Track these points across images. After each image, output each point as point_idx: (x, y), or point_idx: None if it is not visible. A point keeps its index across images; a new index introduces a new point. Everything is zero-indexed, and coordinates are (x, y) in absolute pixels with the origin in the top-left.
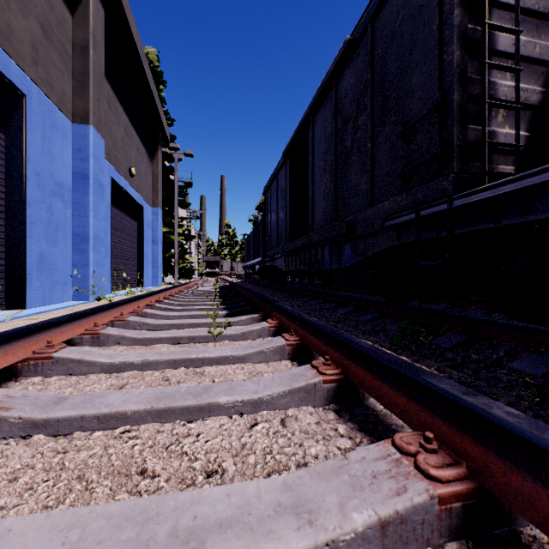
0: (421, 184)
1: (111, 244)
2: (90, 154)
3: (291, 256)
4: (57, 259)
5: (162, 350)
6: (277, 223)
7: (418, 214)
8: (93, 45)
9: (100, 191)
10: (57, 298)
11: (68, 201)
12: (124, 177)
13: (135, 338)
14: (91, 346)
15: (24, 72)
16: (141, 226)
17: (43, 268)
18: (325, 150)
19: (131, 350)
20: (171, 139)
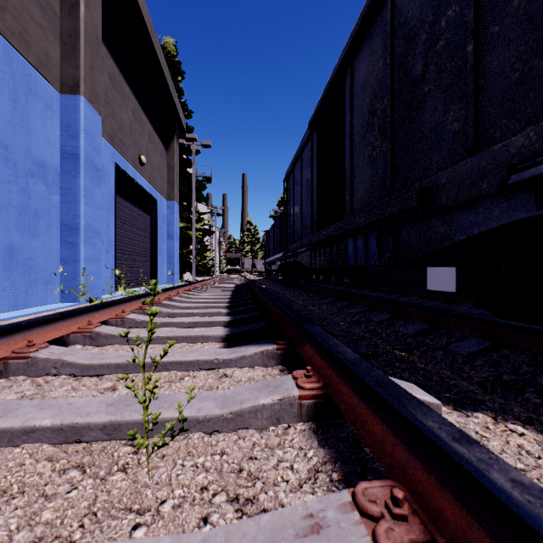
0: None
1: (118, 239)
2: (80, 130)
3: (318, 249)
4: (37, 253)
5: None
6: (301, 211)
7: None
8: (83, 1)
9: (95, 175)
10: (36, 300)
11: (53, 184)
12: (133, 166)
13: None
14: None
15: None
16: (154, 219)
17: (14, 263)
18: (372, 97)
19: None
20: (189, 131)
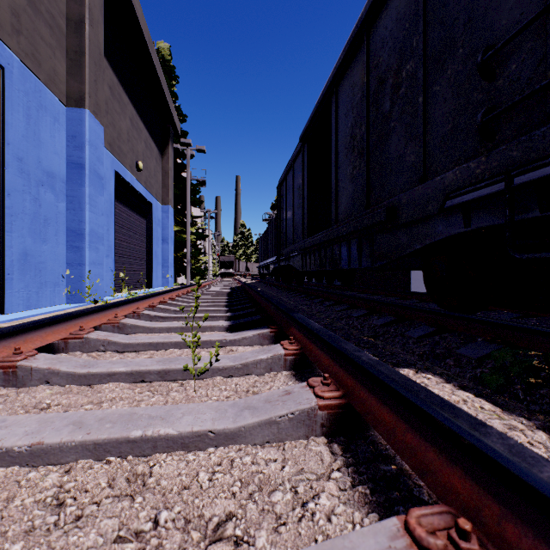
0: (517, 136)
1: (116, 243)
2: (85, 141)
3: (309, 253)
4: (47, 257)
5: (89, 411)
6: (293, 217)
7: (509, 182)
8: (88, 19)
9: (98, 183)
10: (46, 301)
11: (60, 192)
12: (130, 172)
13: (74, 373)
14: (3, 386)
15: (1, 41)
16: (150, 224)
17: (27, 267)
18: (353, 123)
19: (58, 397)
20: (183, 135)
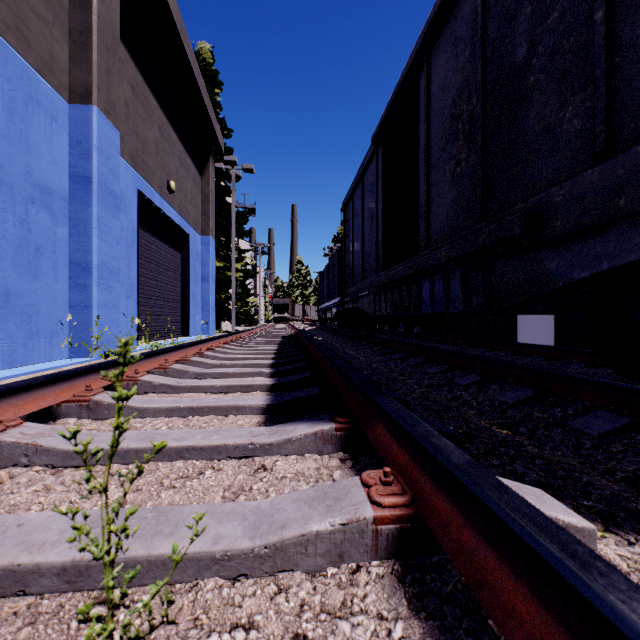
0: None
1: (142, 281)
2: (93, 148)
3: (384, 292)
4: (40, 298)
5: None
6: (362, 246)
7: None
8: None
9: (112, 203)
10: (38, 355)
11: (60, 214)
12: (160, 193)
13: None
14: None
15: None
16: (186, 258)
17: (10, 310)
18: (455, 97)
19: None
20: (228, 153)
